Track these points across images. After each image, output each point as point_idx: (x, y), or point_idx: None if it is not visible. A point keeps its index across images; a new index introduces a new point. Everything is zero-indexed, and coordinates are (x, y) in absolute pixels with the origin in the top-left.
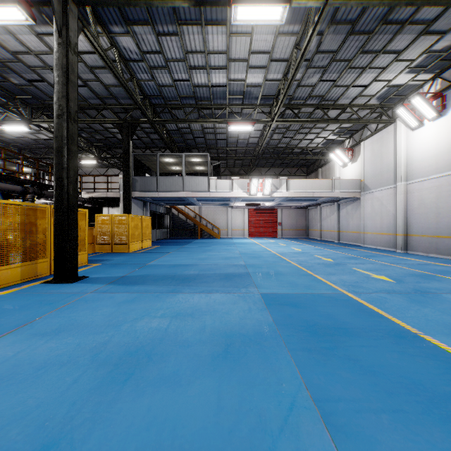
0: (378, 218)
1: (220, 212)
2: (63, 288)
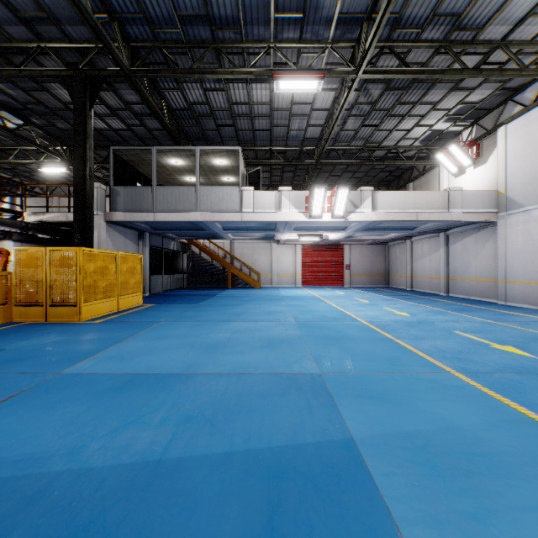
0: None
1: (261, 250)
2: None
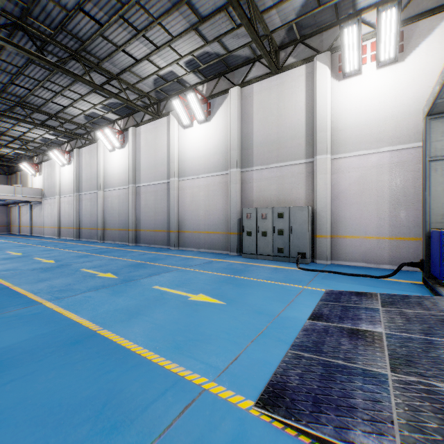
0: (50, 217)
1: None
2: None
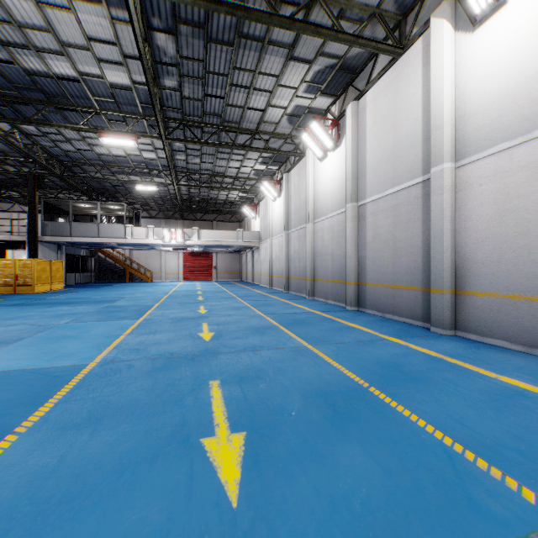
0: (265, 263)
1: (154, 255)
2: None
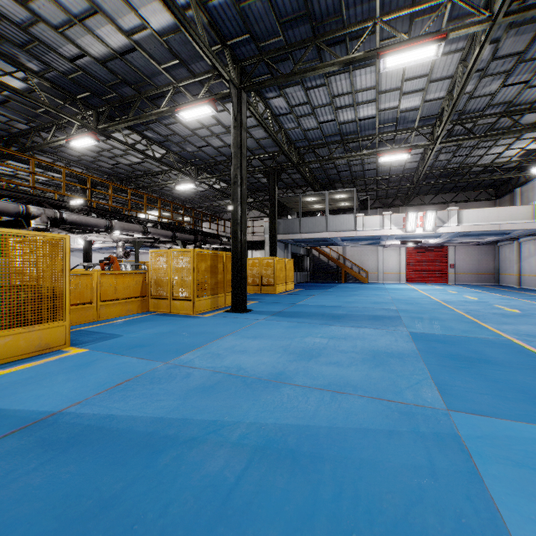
0: None
1: (369, 252)
2: (241, 316)
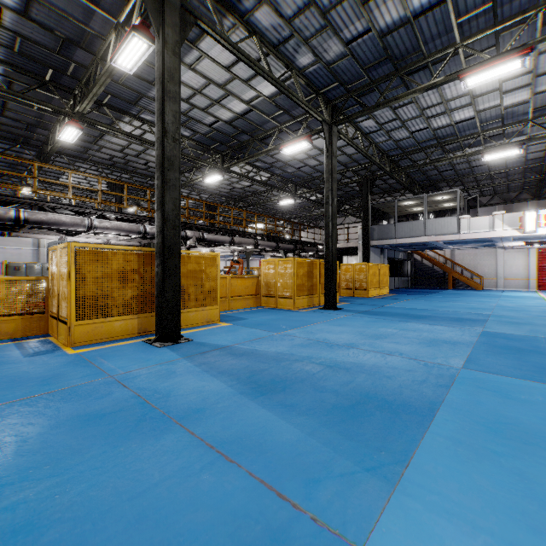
0: None
1: (484, 255)
2: (331, 312)
